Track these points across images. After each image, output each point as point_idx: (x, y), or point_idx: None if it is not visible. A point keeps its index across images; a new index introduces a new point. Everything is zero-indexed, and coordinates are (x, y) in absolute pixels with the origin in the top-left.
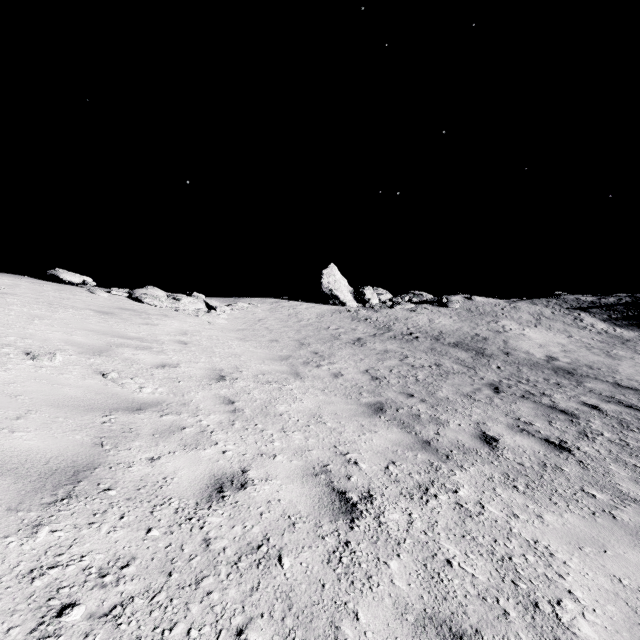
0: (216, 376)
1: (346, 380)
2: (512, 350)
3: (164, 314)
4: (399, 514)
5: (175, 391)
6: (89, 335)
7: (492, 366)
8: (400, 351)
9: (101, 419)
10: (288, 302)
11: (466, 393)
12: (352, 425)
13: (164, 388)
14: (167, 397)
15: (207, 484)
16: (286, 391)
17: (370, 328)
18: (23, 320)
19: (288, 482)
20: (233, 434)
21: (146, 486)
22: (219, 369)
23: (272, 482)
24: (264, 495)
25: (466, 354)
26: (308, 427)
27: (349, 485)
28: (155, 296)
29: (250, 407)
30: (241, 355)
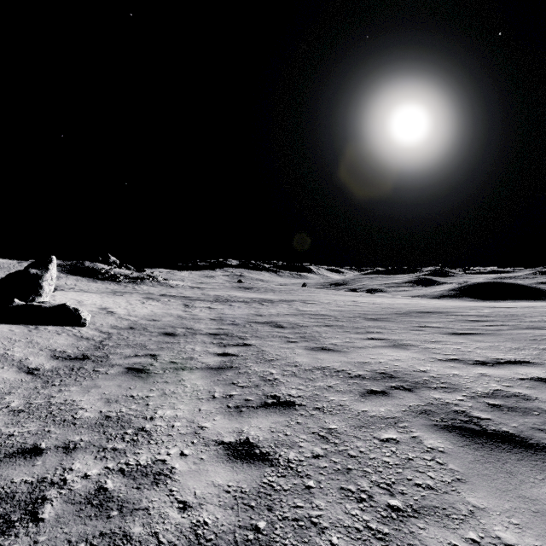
0: None
1: None
2: None
3: None
4: None
5: None
6: None
7: None
8: None
9: None
10: None
11: None
12: None
13: None
14: None
15: None
16: None
17: None
18: None
19: None
20: None
21: None
22: None
23: None
24: None
25: None
26: None
27: None
28: None
29: None
30: None
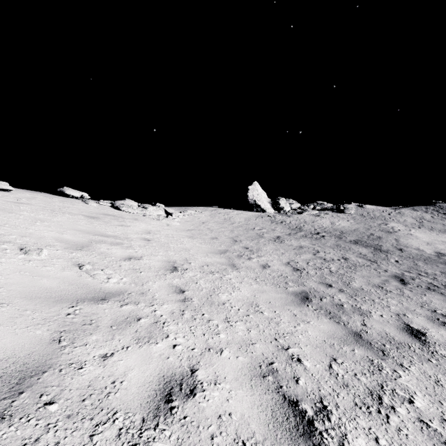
0: (170, 267)
1: (273, 271)
2: (404, 247)
3: (135, 218)
4: (364, 439)
5: (136, 281)
6: (76, 234)
7: (391, 260)
8: (312, 247)
9: (66, 310)
10: (223, 210)
11: (377, 284)
12: (286, 314)
13: (128, 278)
14: (129, 287)
15: (155, 390)
16: (226, 280)
17: (285, 229)
18: (28, 222)
19: (237, 386)
20: (183, 325)
21: (92, 394)
22: (173, 261)
23: (221, 386)
24: (214, 406)
25: (366, 250)
26: (248, 317)
27: (299, 391)
28: (129, 205)
29: (197, 296)
30: (190, 249)
